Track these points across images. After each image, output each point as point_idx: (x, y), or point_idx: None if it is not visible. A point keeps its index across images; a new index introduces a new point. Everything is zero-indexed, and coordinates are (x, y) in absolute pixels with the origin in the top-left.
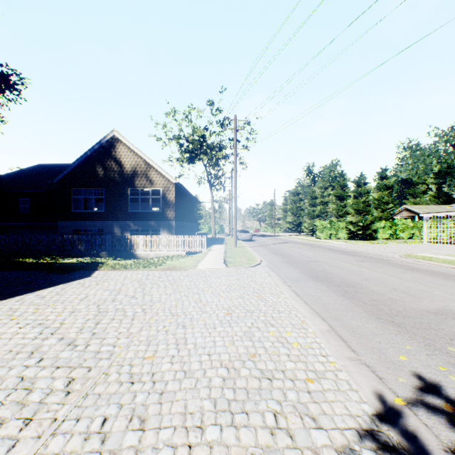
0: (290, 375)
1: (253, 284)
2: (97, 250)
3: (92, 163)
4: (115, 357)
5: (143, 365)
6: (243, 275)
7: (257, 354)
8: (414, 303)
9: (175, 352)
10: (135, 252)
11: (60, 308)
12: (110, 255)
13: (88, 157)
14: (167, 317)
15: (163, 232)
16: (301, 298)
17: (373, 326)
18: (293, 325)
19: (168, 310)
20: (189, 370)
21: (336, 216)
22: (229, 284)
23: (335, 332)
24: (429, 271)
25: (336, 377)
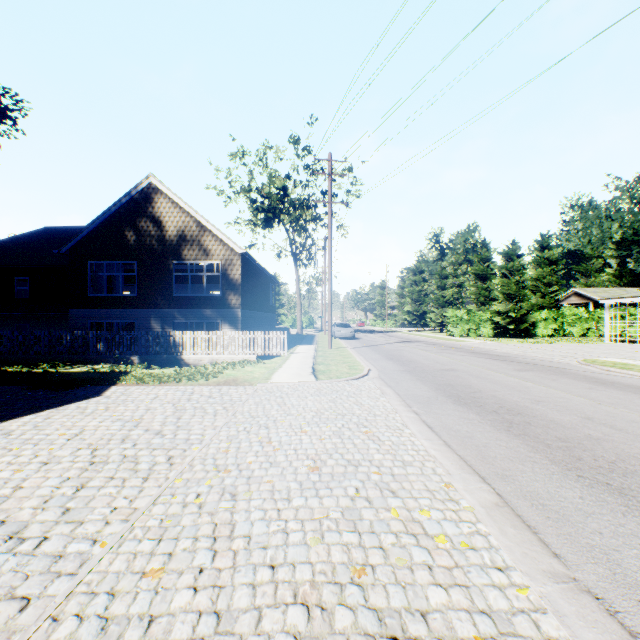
0: (440, 626)
1: (357, 410)
2: (125, 353)
3: (118, 225)
4: (86, 571)
5: (137, 593)
6: (341, 393)
7: (369, 566)
8: (632, 446)
9: (208, 559)
10: (181, 355)
11: (28, 455)
12: (144, 360)
13: (113, 215)
14: (207, 474)
15: (224, 326)
16: (439, 436)
17: (577, 495)
18: (431, 492)
19: (211, 459)
20: (227, 612)
21: (476, 303)
22: (318, 409)
23: (510, 508)
24: (632, 386)
25: (538, 631)
